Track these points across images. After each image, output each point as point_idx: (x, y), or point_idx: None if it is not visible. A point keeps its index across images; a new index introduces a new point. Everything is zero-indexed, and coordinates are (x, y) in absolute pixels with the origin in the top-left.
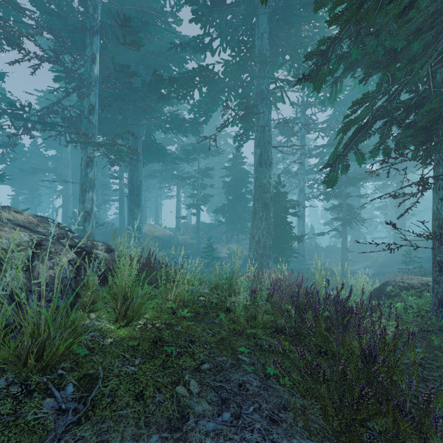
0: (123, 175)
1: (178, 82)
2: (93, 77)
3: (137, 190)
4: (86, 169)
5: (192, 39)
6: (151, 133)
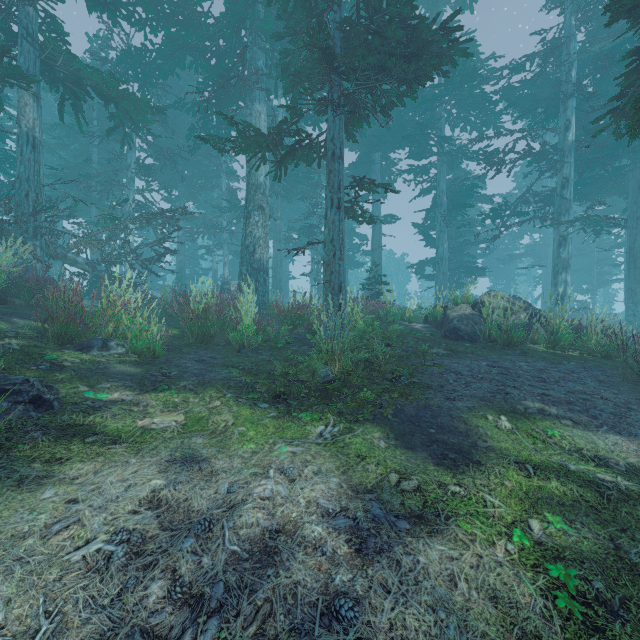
0: None
1: None
2: (566, 146)
3: None
4: (558, 249)
5: None
6: None
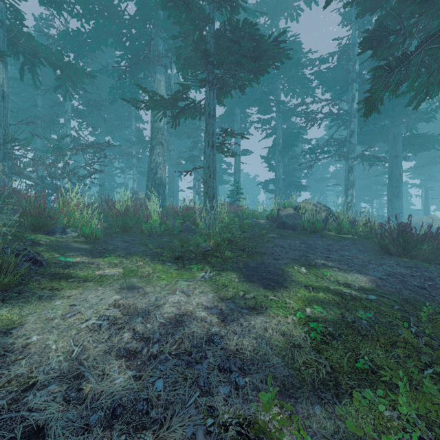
0: None
1: None
2: (352, 111)
3: (395, 182)
4: (348, 175)
5: None
6: (412, 127)
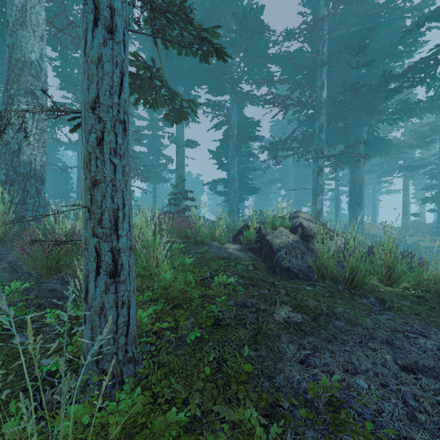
0: (338, 175)
1: (414, 69)
2: (322, 101)
3: (358, 189)
4: (317, 177)
5: (434, 11)
6: (374, 129)
